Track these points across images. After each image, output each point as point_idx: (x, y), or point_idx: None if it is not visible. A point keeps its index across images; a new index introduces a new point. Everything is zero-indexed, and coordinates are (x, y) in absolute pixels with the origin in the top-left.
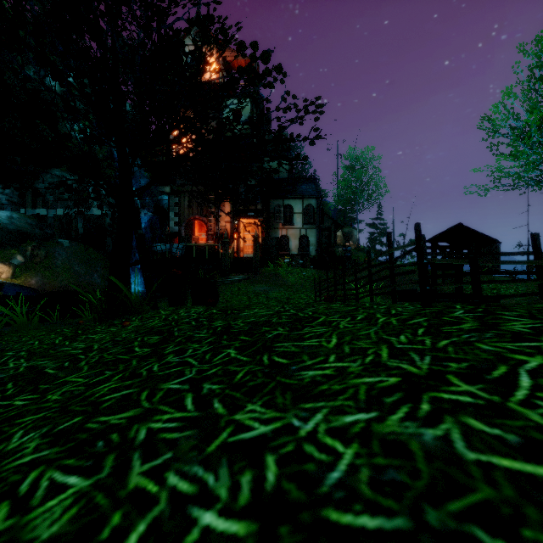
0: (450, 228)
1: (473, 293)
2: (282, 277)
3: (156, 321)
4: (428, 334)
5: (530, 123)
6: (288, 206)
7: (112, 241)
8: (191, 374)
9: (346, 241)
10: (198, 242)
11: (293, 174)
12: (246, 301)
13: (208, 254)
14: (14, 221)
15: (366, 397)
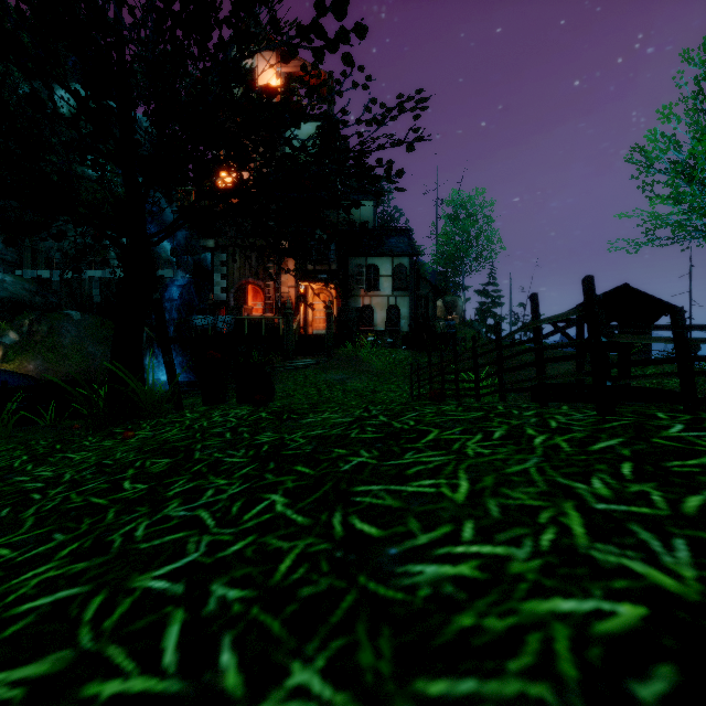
0: (610, 291)
1: (682, 391)
2: (365, 362)
3: (175, 429)
4: (648, 478)
5: (698, 154)
6: (373, 266)
7: None
8: (196, 552)
9: (448, 313)
10: (251, 314)
11: (379, 224)
12: (315, 395)
13: (265, 331)
14: (7, 285)
15: (579, 672)
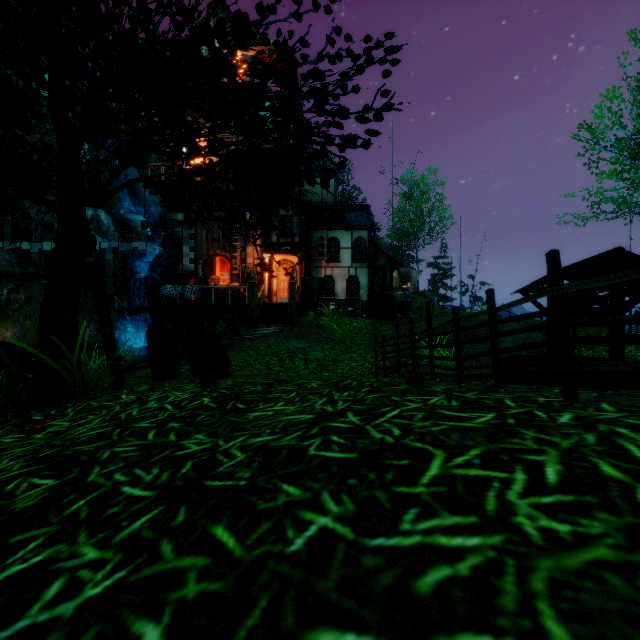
0: (602, 256)
1: None
2: (326, 329)
3: (96, 420)
4: None
5: None
6: (334, 239)
7: (113, 283)
8: None
9: (403, 284)
10: (218, 283)
11: (340, 200)
12: (276, 365)
13: (231, 300)
14: None
15: None
